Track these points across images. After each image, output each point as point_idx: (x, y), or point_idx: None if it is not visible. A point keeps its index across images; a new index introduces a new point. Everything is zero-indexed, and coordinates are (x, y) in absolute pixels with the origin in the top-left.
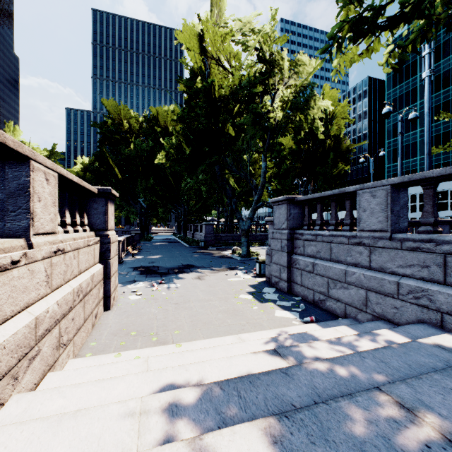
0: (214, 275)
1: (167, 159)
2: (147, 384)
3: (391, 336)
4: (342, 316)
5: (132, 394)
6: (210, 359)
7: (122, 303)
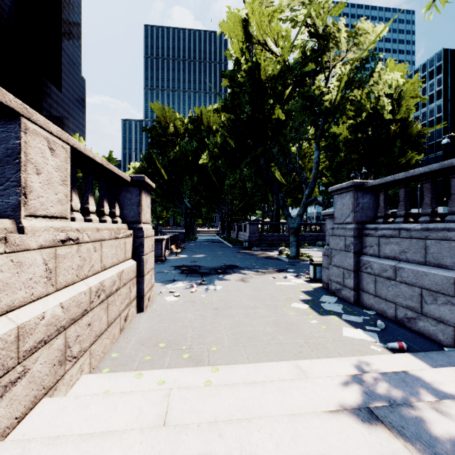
0: (259, 278)
1: (211, 158)
2: None
3: None
4: (447, 345)
5: None
6: (257, 404)
7: (157, 304)
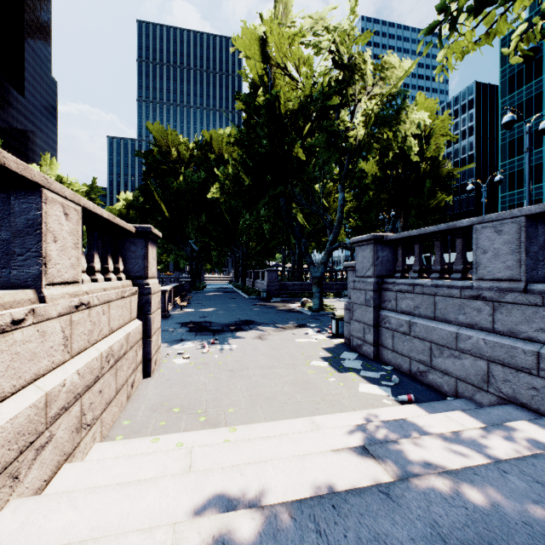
0: (278, 334)
1: (222, 193)
2: (187, 494)
3: (535, 433)
4: (451, 395)
5: (165, 509)
6: (273, 453)
7: (165, 368)
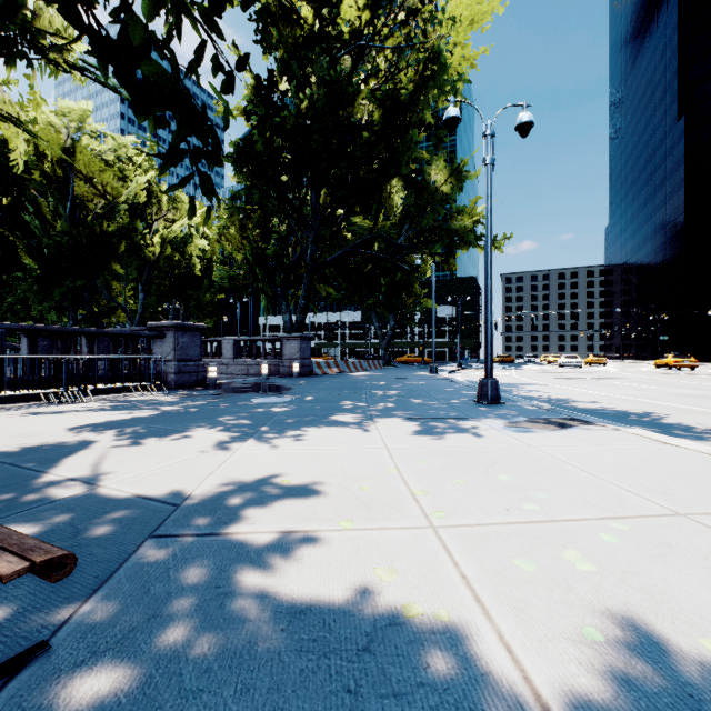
0: None
1: None
2: None
3: None
4: None
5: None
6: None
7: None
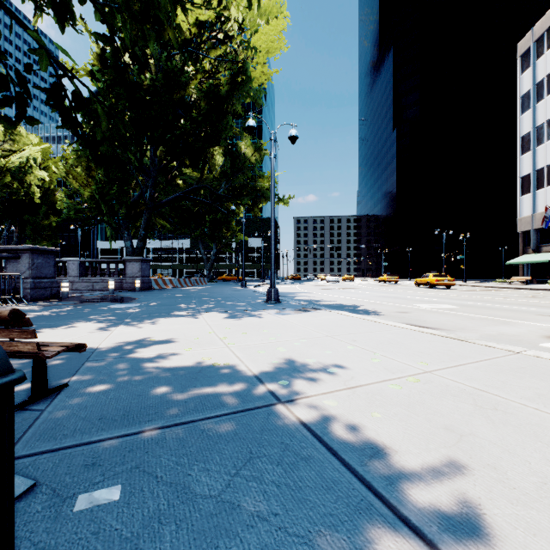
0: None
1: None
2: None
3: None
4: None
5: None
6: None
7: None
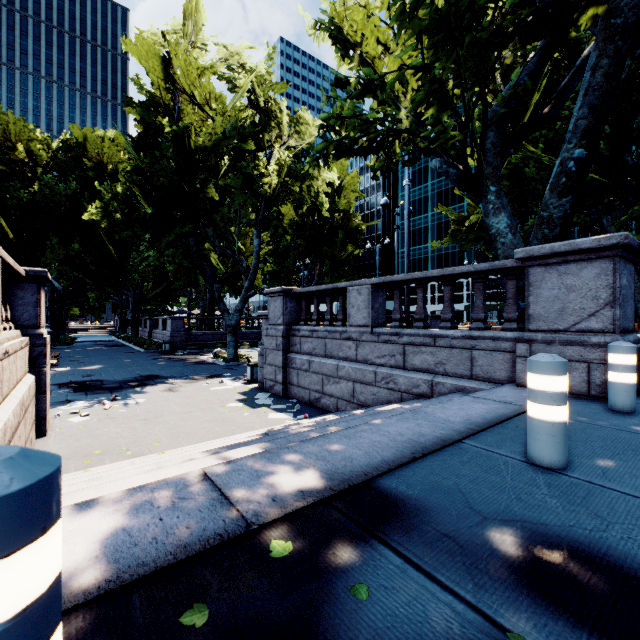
0: (191, 386)
1: (105, 216)
2: None
3: None
4: (334, 411)
5: None
6: None
7: (61, 427)
